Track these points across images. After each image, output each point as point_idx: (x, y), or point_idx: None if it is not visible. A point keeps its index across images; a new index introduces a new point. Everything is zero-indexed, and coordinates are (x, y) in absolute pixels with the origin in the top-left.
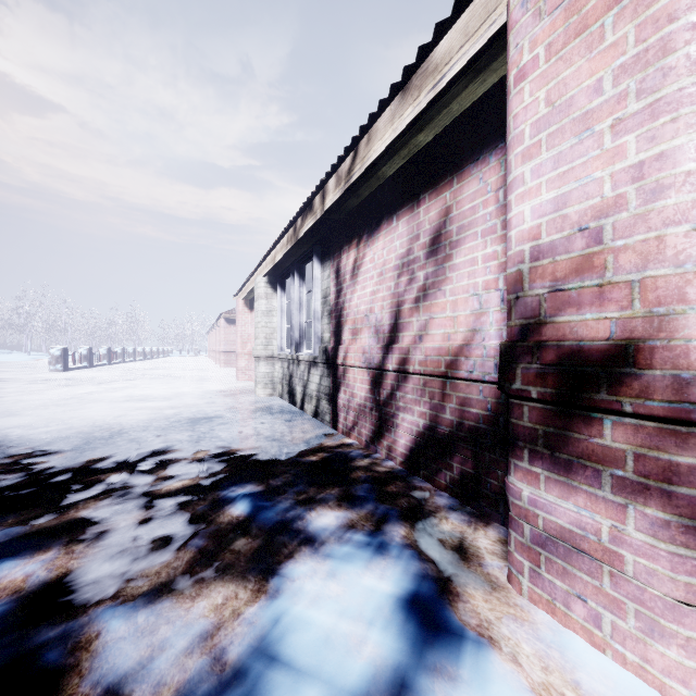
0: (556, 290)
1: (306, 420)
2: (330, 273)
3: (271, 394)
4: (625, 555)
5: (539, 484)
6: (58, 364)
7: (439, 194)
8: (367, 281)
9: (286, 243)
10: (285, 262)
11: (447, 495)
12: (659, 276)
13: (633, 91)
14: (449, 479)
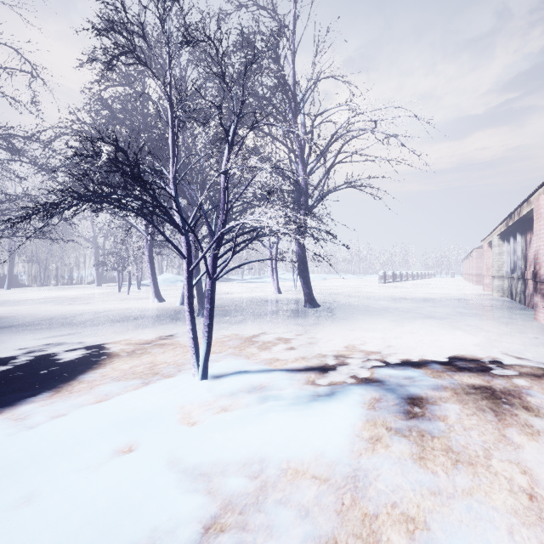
0: (535, 262)
1: (513, 303)
2: (523, 240)
3: (501, 296)
4: (538, 303)
5: (535, 296)
6: (381, 280)
7: None
8: (532, 247)
9: (504, 225)
10: (507, 230)
11: None
12: (540, 262)
13: (539, 234)
14: None
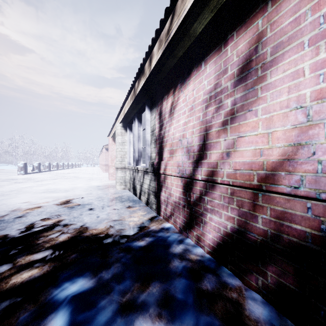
0: None
1: (141, 206)
2: (155, 115)
3: (124, 188)
4: None
5: None
6: (21, 171)
7: (249, 25)
8: (180, 115)
9: (130, 100)
10: (131, 114)
11: (260, 299)
12: None
13: None
14: (262, 284)
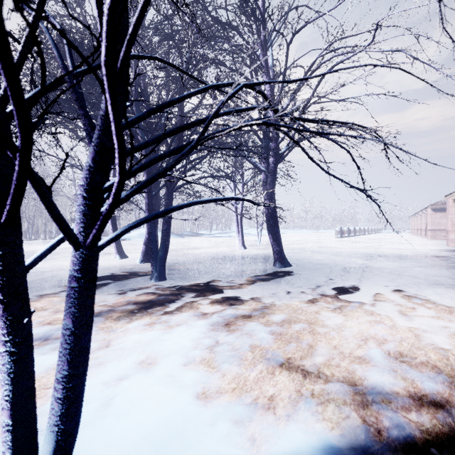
0: None
1: None
2: None
3: None
4: None
5: None
6: (338, 235)
7: None
8: None
9: None
10: None
11: None
12: None
13: None
14: None
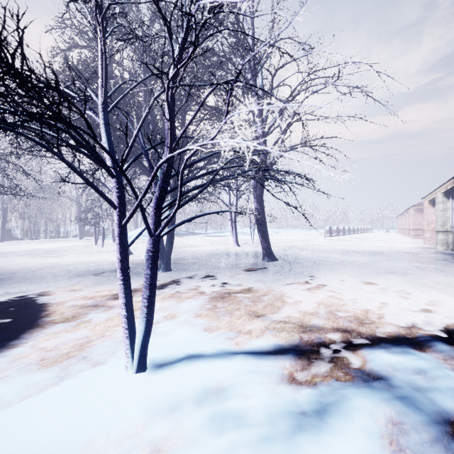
0: None
1: None
2: None
3: (445, 249)
4: None
5: None
6: (327, 234)
7: None
8: None
9: (452, 183)
10: (453, 187)
11: None
12: None
13: None
14: None
